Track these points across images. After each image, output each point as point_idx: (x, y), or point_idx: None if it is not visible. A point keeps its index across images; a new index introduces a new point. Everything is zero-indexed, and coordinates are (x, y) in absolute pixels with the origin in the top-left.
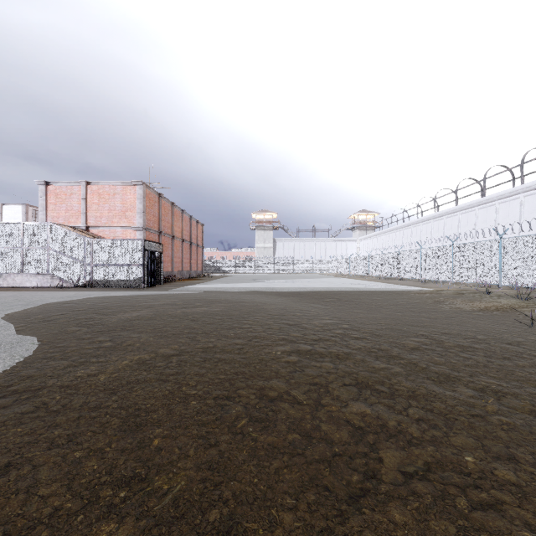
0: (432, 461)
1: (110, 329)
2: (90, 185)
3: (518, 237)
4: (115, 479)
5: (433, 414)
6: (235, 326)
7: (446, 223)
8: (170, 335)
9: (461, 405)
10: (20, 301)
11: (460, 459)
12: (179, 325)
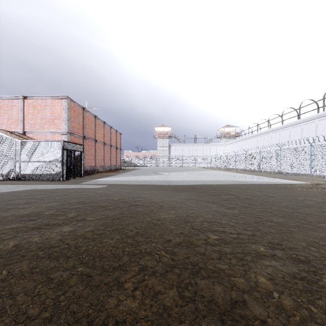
0: None
1: None
2: (26, 99)
3: None
4: None
5: None
6: None
7: (291, 131)
8: None
9: None
10: None
11: None
12: None
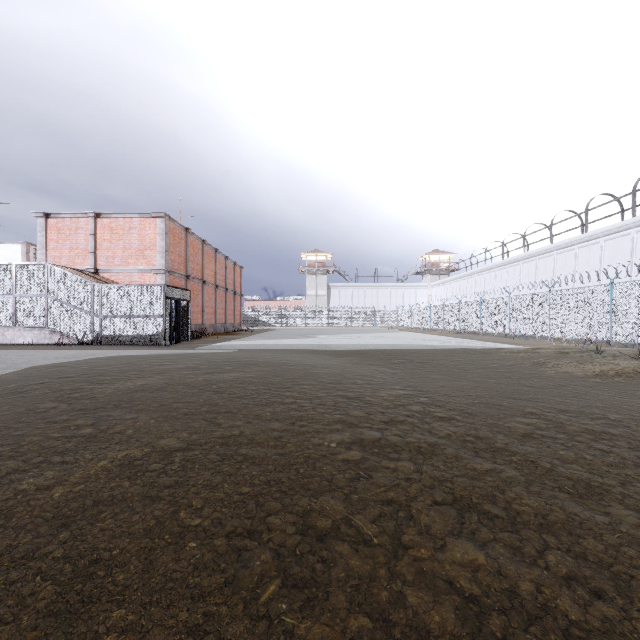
0: None
1: (99, 406)
2: (99, 218)
3: (635, 281)
4: None
5: (589, 566)
6: (274, 400)
7: (539, 265)
8: (180, 416)
9: (628, 545)
10: None
11: None
12: (196, 399)
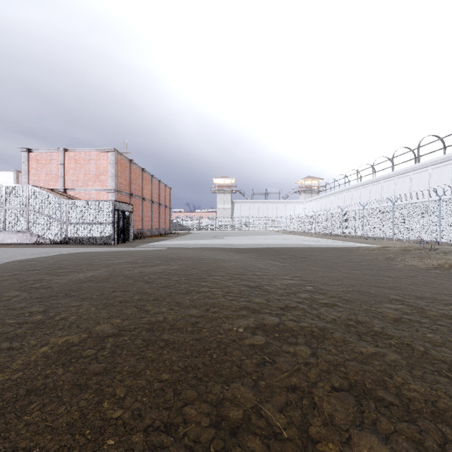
0: None
1: (53, 295)
2: (67, 152)
3: None
4: None
5: None
6: (192, 289)
7: (383, 186)
8: (116, 303)
9: None
10: None
11: None
12: (131, 289)
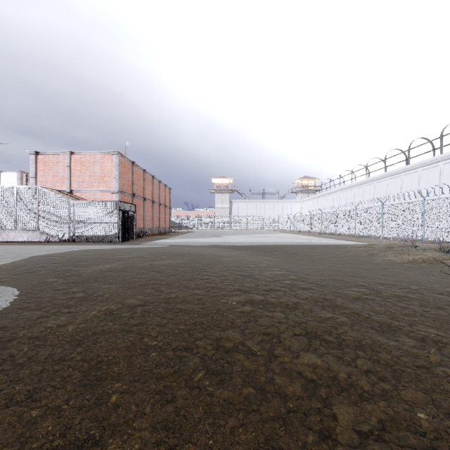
0: (386, 418)
1: (84, 280)
2: (73, 154)
3: (440, 199)
4: (68, 442)
5: (380, 366)
6: (196, 277)
7: (376, 187)
8: (137, 286)
9: (405, 356)
10: (10, 254)
11: (412, 416)
12: (146, 276)
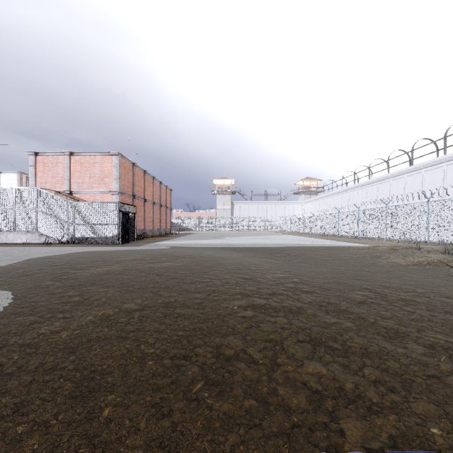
0: (397, 434)
1: (81, 284)
2: (73, 155)
3: (444, 200)
4: None
5: (389, 375)
6: (196, 280)
7: (379, 188)
8: (135, 289)
9: (414, 364)
10: (8, 257)
11: (425, 431)
12: (145, 279)
